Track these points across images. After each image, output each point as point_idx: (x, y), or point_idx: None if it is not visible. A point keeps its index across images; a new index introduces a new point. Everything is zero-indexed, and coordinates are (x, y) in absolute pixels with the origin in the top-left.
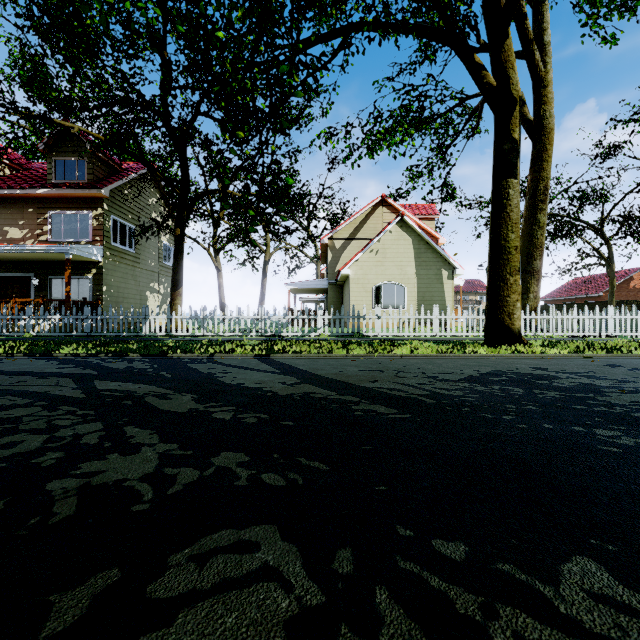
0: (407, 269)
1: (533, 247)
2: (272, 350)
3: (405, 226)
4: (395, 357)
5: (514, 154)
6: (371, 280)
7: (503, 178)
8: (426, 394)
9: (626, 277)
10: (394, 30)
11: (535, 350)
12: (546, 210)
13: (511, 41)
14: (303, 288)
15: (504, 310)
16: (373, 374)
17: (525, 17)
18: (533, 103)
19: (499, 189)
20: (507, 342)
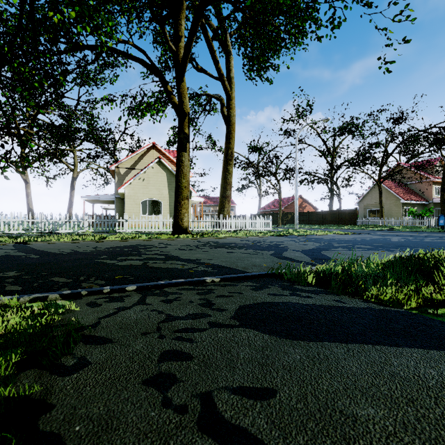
0: (163, 191)
1: (226, 183)
2: (30, 240)
3: (162, 165)
4: (108, 241)
5: (185, 140)
6: (140, 197)
7: (180, 151)
8: (71, 252)
9: (293, 200)
10: (129, 58)
11: (184, 236)
12: (232, 164)
13: (185, 84)
14: (96, 200)
15: (179, 217)
16: (68, 247)
17: (218, 62)
18: (226, 107)
19: (178, 157)
20: (180, 233)
